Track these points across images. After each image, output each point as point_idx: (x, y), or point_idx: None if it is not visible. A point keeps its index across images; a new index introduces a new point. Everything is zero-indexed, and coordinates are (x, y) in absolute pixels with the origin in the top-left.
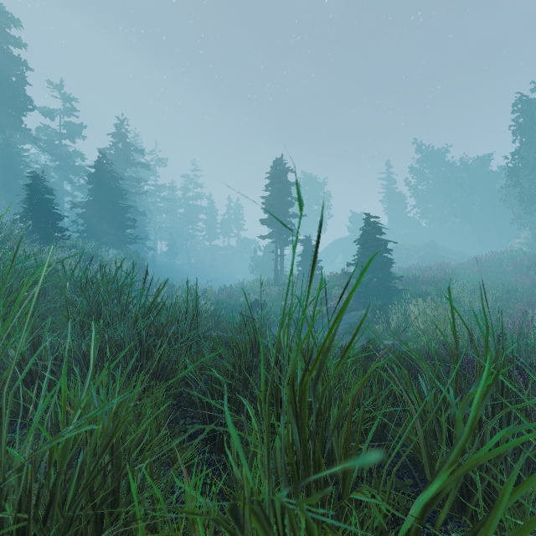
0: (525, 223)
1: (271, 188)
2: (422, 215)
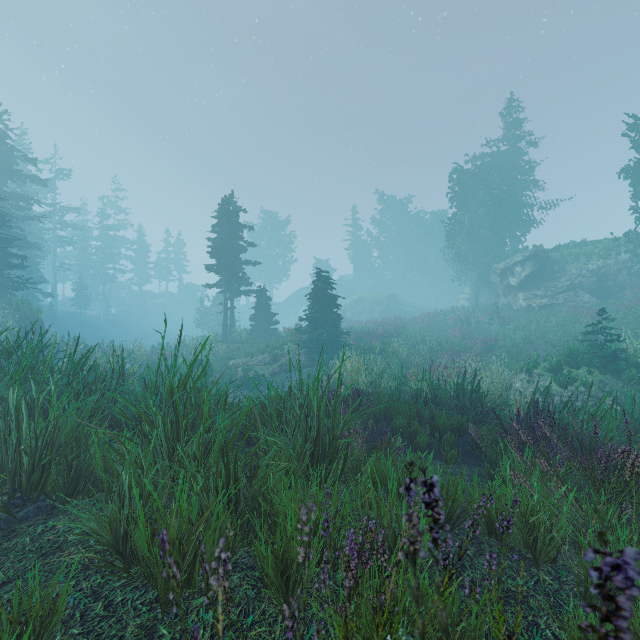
0: (467, 280)
1: (219, 229)
2: (386, 266)
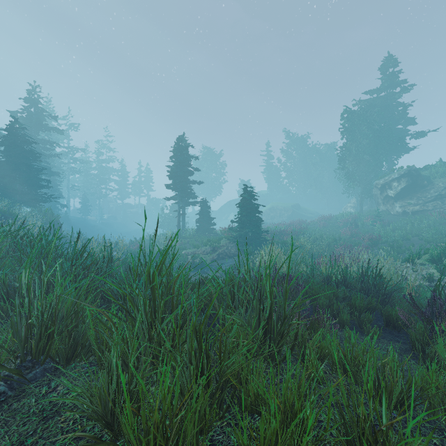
0: (353, 193)
1: (175, 159)
2: (291, 184)
